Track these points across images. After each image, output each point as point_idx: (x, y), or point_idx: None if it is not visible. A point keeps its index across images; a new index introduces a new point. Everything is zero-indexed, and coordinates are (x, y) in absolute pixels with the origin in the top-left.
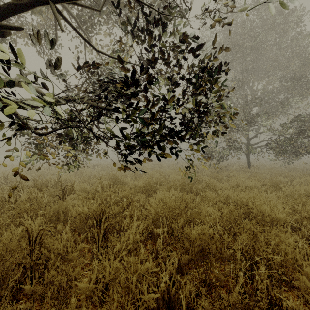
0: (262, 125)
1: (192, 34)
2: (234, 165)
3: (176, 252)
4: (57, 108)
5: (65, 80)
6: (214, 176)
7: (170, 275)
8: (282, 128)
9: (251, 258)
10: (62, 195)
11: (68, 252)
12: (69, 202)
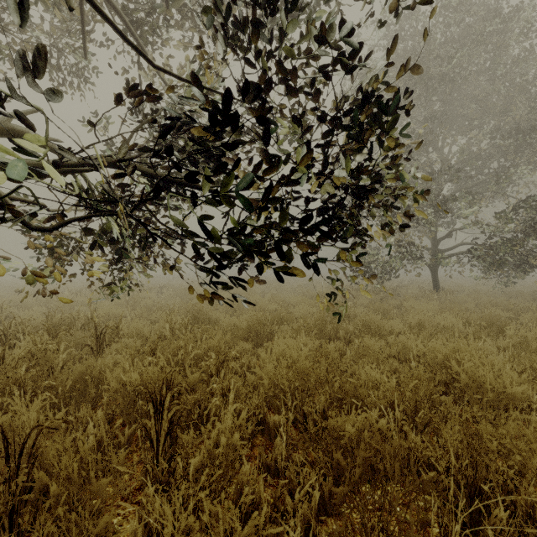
0: (459, 216)
1: (348, 24)
2: (410, 288)
3: (314, 470)
4: (48, 167)
5: (92, 122)
6: (376, 308)
7: (303, 526)
8: (498, 221)
9: (468, 484)
10: (96, 346)
11: (88, 476)
12: (109, 358)
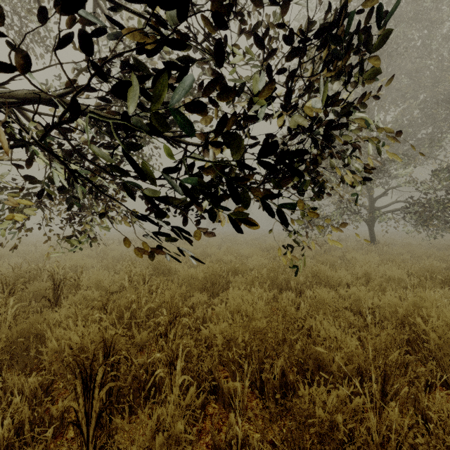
0: (392, 177)
1: None
2: (348, 241)
3: None
4: None
5: (11, 43)
6: (322, 259)
7: None
8: (433, 180)
9: None
10: (54, 297)
11: None
12: (62, 312)
